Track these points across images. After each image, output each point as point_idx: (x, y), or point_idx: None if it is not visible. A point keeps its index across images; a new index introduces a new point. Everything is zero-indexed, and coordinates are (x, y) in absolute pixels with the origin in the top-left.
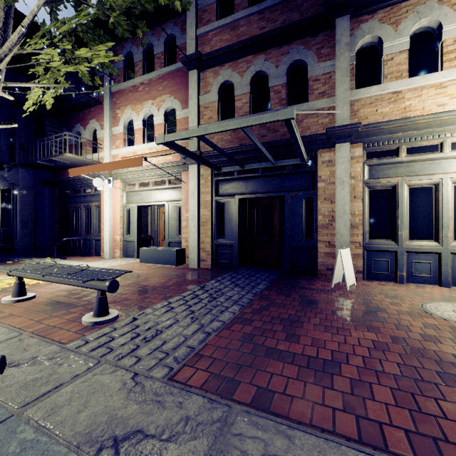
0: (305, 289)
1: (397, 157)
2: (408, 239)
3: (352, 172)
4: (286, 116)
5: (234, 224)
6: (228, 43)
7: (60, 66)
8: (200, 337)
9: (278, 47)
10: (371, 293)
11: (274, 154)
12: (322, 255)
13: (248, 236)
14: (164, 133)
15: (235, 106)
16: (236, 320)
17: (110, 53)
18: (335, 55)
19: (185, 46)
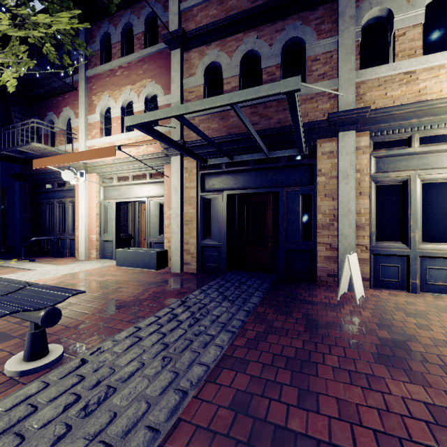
0: (306, 303)
1: (410, 148)
2: (421, 242)
3: (357, 164)
4: (289, 87)
5: (221, 223)
6: (215, 18)
7: (7, 30)
8: (171, 402)
9: (272, 23)
10: (386, 309)
11: (267, 145)
12: (322, 259)
13: (237, 236)
14: None
15: (223, 90)
16: (225, 361)
17: (75, 20)
18: (337, 32)
19: (168, 25)
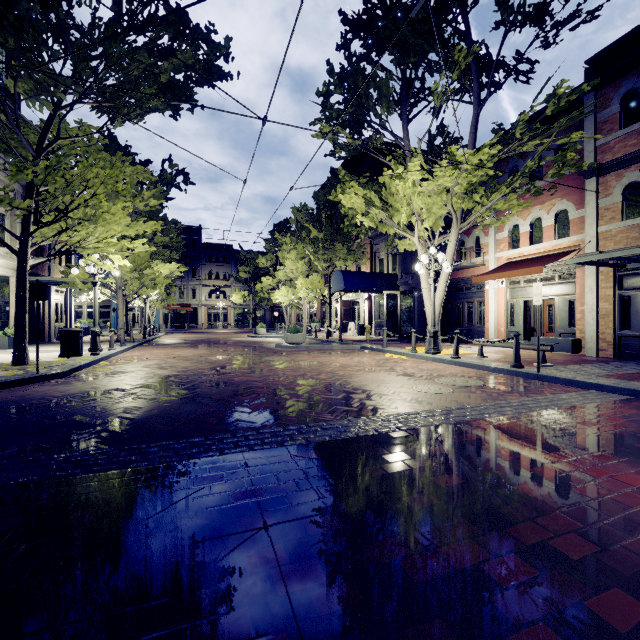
0: None
1: None
2: None
3: None
4: None
5: None
6: (634, 147)
7: (491, 223)
8: (611, 373)
9: None
10: None
11: None
12: None
13: None
14: (554, 233)
15: None
16: (637, 374)
17: (520, 200)
18: None
19: (579, 151)
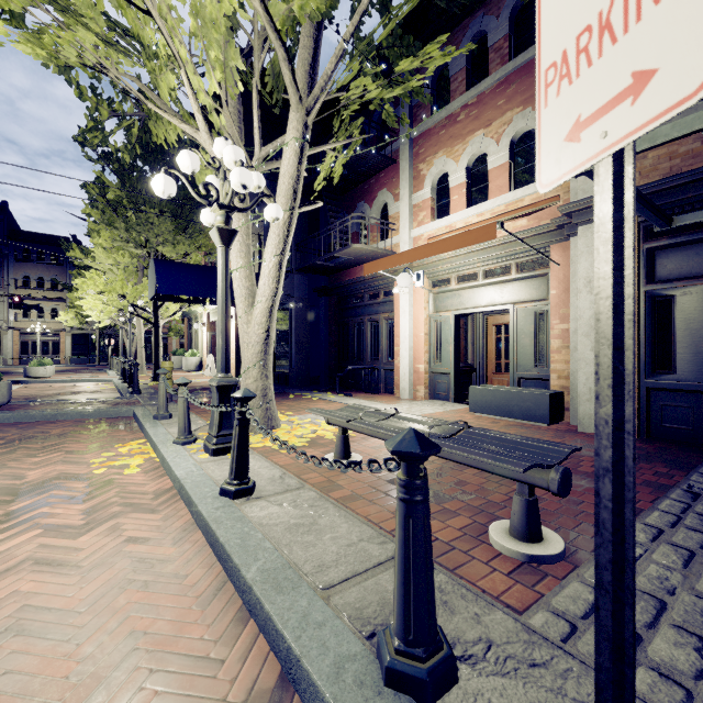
0: None
1: None
2: None
3: None
4: None
5: None
6: None
7: (380, 94)
8: None
9: None
10: None
11: None
12: None
13: None
14: (509, 181)
15: None
16: None
17: (449, 48)
18: None
19: None
